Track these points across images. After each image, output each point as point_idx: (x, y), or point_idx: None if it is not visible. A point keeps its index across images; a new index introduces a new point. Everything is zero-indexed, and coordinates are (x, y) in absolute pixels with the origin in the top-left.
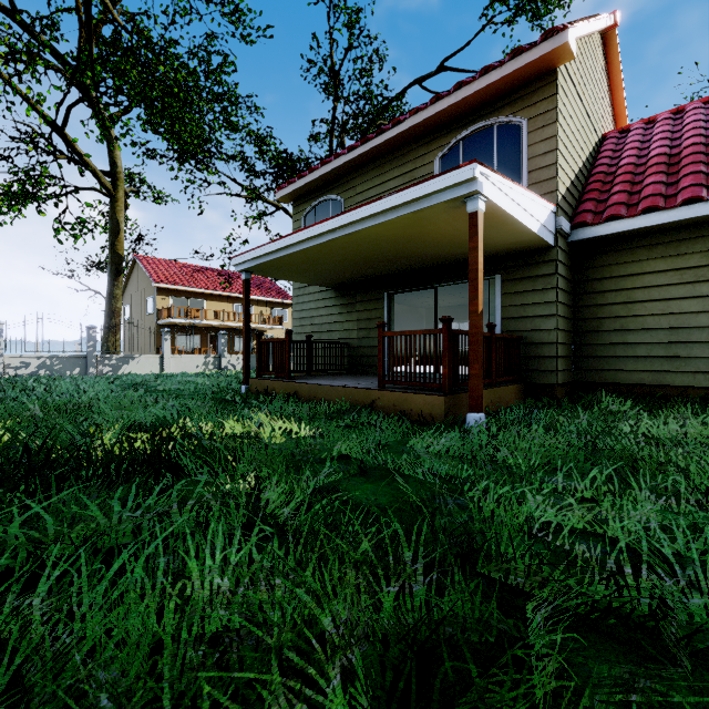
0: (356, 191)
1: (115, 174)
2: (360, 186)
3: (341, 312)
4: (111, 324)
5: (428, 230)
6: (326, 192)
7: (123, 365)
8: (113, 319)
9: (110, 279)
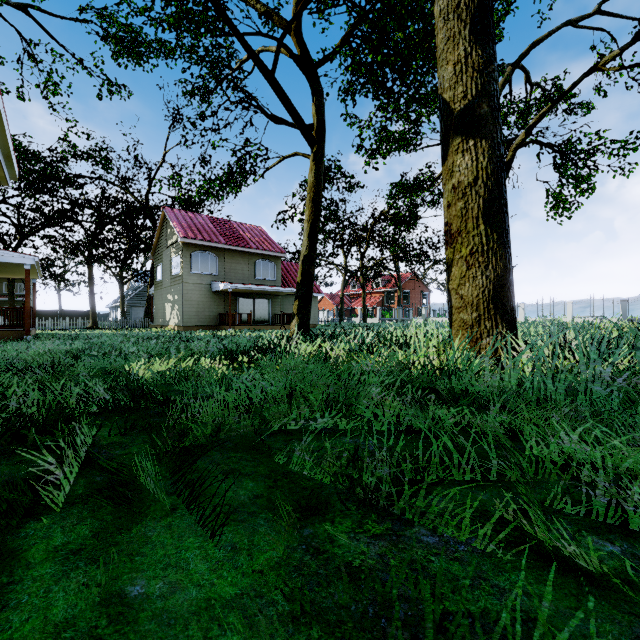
0: None
1: None
2: None
3: None
4: None
5: None
6: None
7: None
8: None
9: None
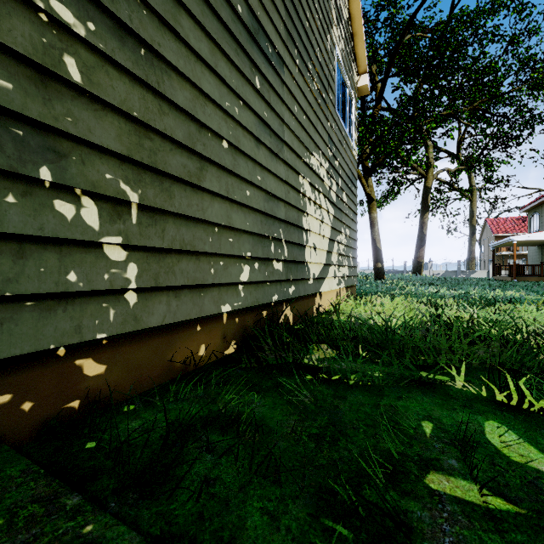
0: (541, 212)
1: (471, 190)
2: (542, 211)
3: (538, 255)
4: (470, 257)
5: (520, 242)
6: (535, 211)
7: (471, 274)
8: (471, 255)
9: (469, 237)
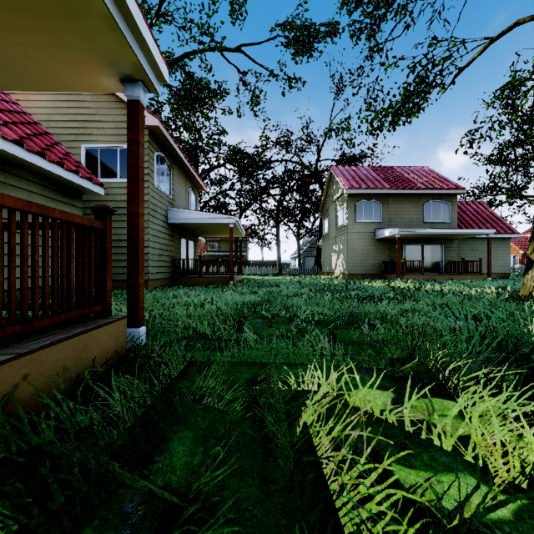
0: None
1: None
2: None
3: None
4: None
5: None
6: None
7: None
8: None
9: None
